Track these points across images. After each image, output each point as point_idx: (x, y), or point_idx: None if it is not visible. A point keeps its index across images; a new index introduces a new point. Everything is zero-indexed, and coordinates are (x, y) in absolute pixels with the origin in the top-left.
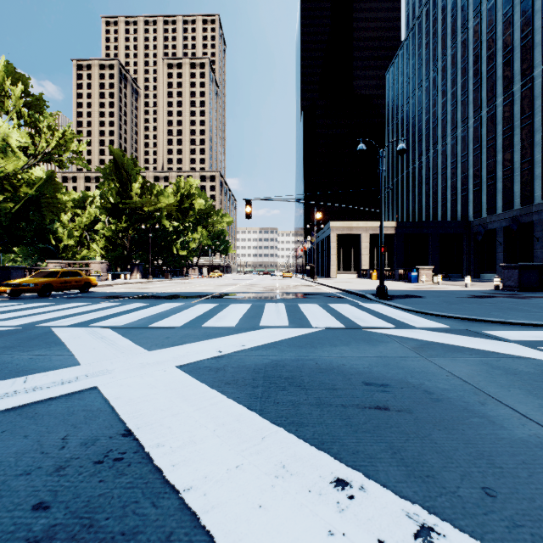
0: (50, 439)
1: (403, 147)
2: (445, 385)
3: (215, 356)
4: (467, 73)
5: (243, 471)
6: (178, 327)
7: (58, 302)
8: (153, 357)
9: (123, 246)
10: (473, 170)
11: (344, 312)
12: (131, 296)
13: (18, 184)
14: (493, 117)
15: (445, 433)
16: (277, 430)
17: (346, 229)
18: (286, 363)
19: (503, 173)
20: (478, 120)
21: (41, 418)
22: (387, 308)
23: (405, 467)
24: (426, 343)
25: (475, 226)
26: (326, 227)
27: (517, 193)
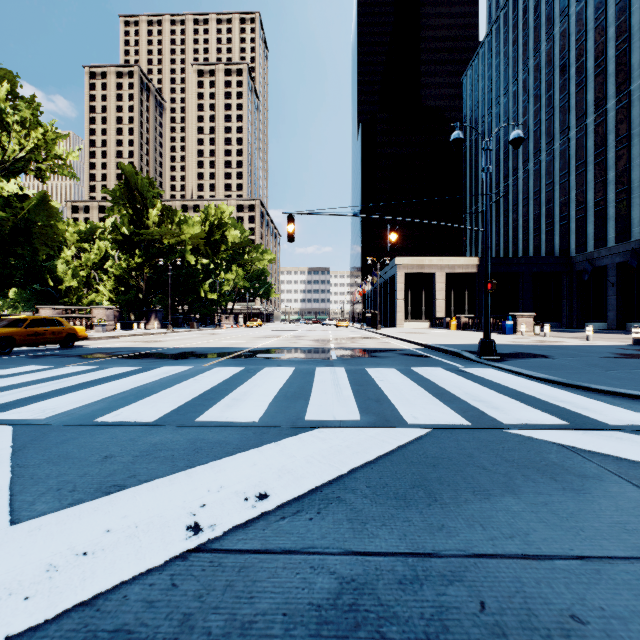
0: None
1: (519, 134)
2: None
3: (177, 553)
4: (568, 71)
5: None
6: (150, 422)
7: (8, 364)
8: None
9: (138, 288)
10: (575, 192)
11: (447, 386)
12: (124, 354)
13: None
14: (602, 125)
15: None
16: None
17: (416, 267)
18: (384, 604)
19: (616, 195)
20: (582, 129)
21: None
22: (510, 376)
23: None
24: None
25: (578, 263)
26: (390, 265)
27: (636, 220)
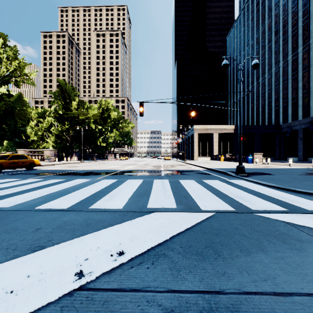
0: None
1: (257, 62)
2: None
3: (67, 291)
4: (279, 33)
5: None
6: (65, 209)
7: None
8: None
9: (66, 140)
10: (282, 93)
11: (221, 189)
12: (58, 173)
13: None
14: (296, 60)
15: None
16: None
17: (204, 130)
18: None
19: (303, 94)
20: (285, 62)
21: None
22: (253, 184)
23: None
24: None
25: (284, 128)
26: (191, 129)
27: (312, 107)
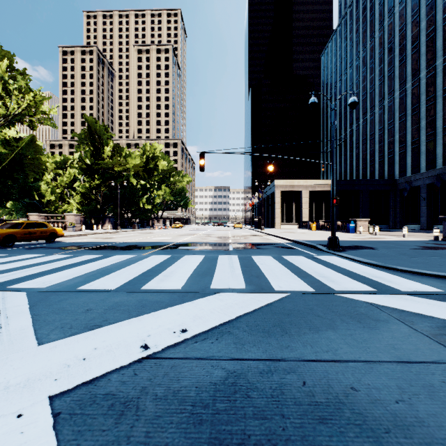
0: None
1: (355, 99)
2: None
3: (136, 359)
4: (394, 51)
5: None
6: (112, 289)
7: (13, 253)
8: (30, 364)
9: (97, 201)
10: (398, 135)
11: (304, 267)
12: (90, 246)
13: None
14: (417, 89)
15: None
16: None
17: (289, 186)
18: (251, 382)
19: (426, 137)
20: (403, 91)
21: None
22: (346, 261)
23: None
24: (442, 323)
25: (401, 184)
26: (271, 185)
27: (440, 155)
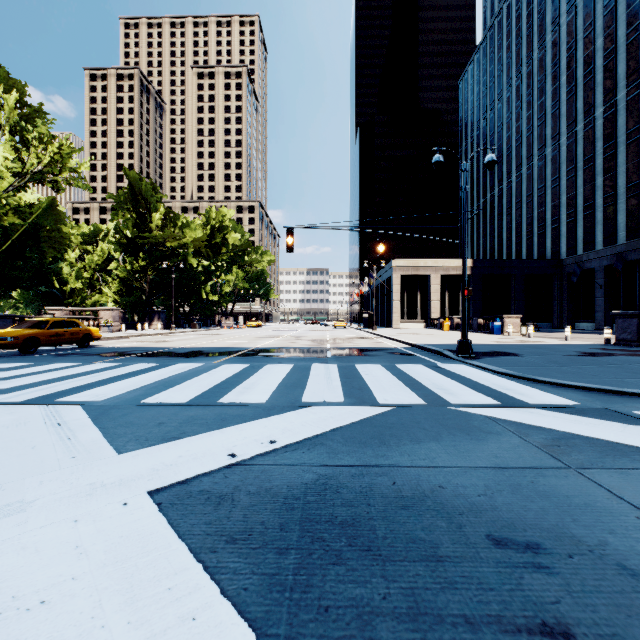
0: None
1: (493, 158)
2: None
3: (224, 465)
4: (559, 79)
5: None
6: (183, 403)
7: (40, 361)
8: (117, 469)
9: (141, 290)
10: (565, 197)
11: (420, 378)
12: (139, 353)
13: (2, 211)
14: (591, 132)
15: None
16: None
17: (411, 269)
18: (341, 483)
19: (604, 200)
20: (572, 136)
21: None
22: (476, 371)
23: None
24: (559, 435)
25: (568, 266)
26: (387, 267)
27: (622, 225)
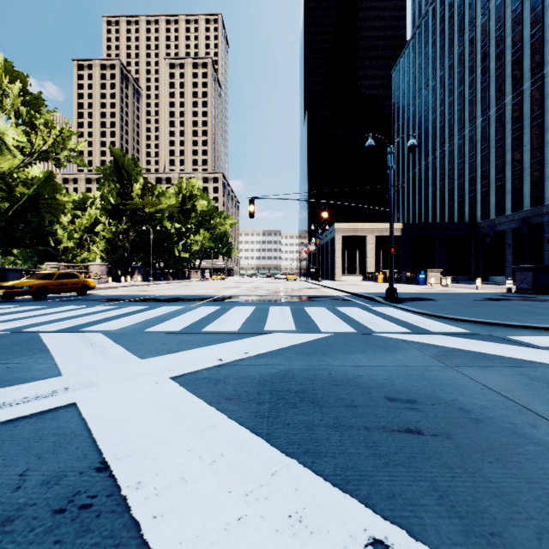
0: (4, 476)
1: (414, 142)
2: (483, 401)
3: (215, 365)
4: (475, 71)
5: (247, 526)
6: (176, 331)
7: (53, 305)
8: (145, 366)
9: (124, 248)
10: (481, 170)
11: (354, 316)
12: (129, 299)
13: (14, 183)
14: (502, 116)
15: (499, 466)
16: (289, 463)
17: (351, 231)
18: (295, 374)
19: (512, 173)
20: (486, 119)
21: (1, 445)
22: (398, 311)
23: (460, 520)
24: (448, 350)
25: (483, 228)
26: (330, 229)
27: (527, 194)
